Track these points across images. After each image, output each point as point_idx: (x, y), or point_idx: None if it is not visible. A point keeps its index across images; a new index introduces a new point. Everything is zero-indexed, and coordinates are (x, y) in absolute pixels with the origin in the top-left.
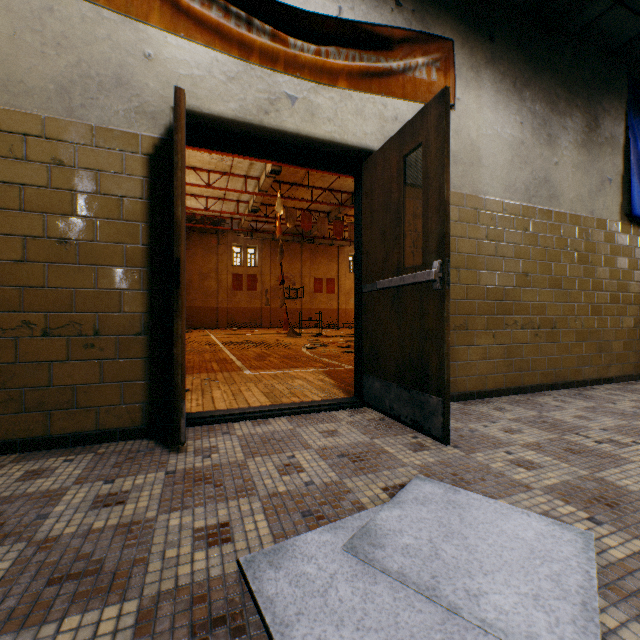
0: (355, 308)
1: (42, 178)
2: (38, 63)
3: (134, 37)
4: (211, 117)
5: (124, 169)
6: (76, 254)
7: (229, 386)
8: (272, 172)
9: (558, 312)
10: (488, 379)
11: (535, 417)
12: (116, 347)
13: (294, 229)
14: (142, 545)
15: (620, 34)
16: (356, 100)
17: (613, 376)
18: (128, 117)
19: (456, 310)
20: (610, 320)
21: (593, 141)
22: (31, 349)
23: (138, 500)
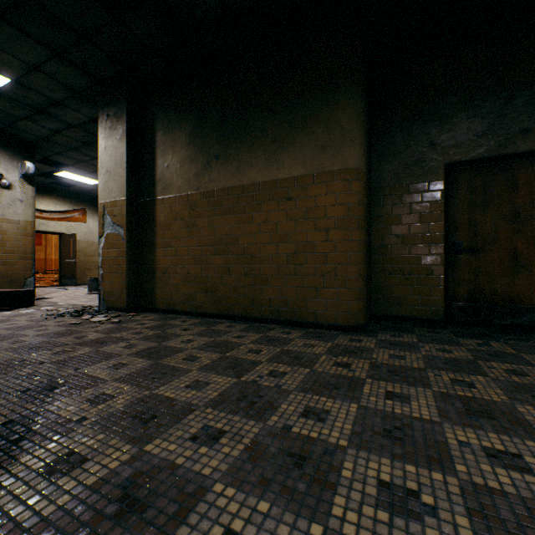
0: (60, 265)
1: None
2: None
3: None
4: None
5: None
6: None
7: None
8: None
9: None
10: None
11: None
12: None
13: None
14: None
15: None
16: (60, 223)
17: None
18: None
19: (87, 266)
20: None
21: None
22: None
23: None
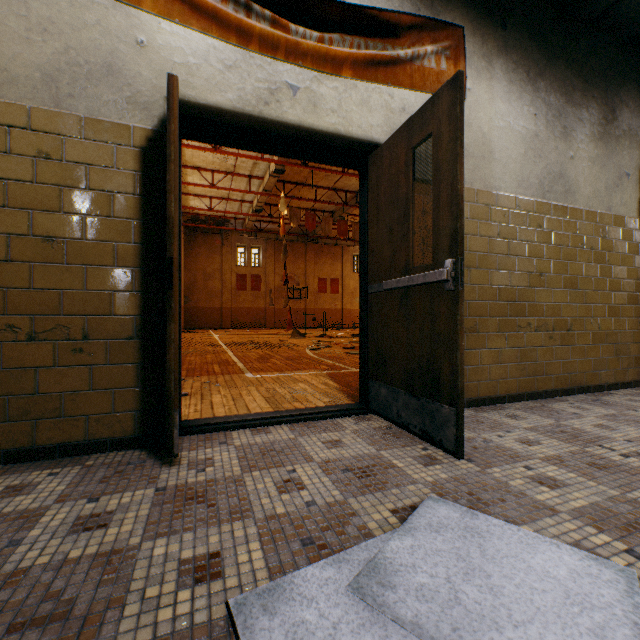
0: (360, 309)
1: (27, 172)
2: (23, 50)
3: (125, 23)
4: (208, 108)
5: (115, 163)
6: (63, 253)
7: (229, 390)
8: (276, 171)
9: (574, 313)
10: (500, 384)
11: (552, 426)
12: (106, 352)
13: (298, 229)
14: (120, 581)
15: (639, 21)
16: (361, 90)
17: (631, 380)
18: (119, 108)
19: (467, 312)
20: (628, 322)
21: (610, 134)
22: (15, 354)
23: (122, 523)
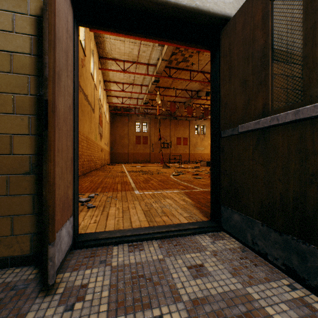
0: (212, 151)
1: None
2: None
3: None
4: None
5: (14, 28)
6: None
7: (122, 203)
8: (154, 81)
9: None
10: None
11: None
12: (6, 185)
13: (166, 112)
14: None
15: None
16: None
17: None
18: None
19: None
20: None
21: None
22: None
23: None
